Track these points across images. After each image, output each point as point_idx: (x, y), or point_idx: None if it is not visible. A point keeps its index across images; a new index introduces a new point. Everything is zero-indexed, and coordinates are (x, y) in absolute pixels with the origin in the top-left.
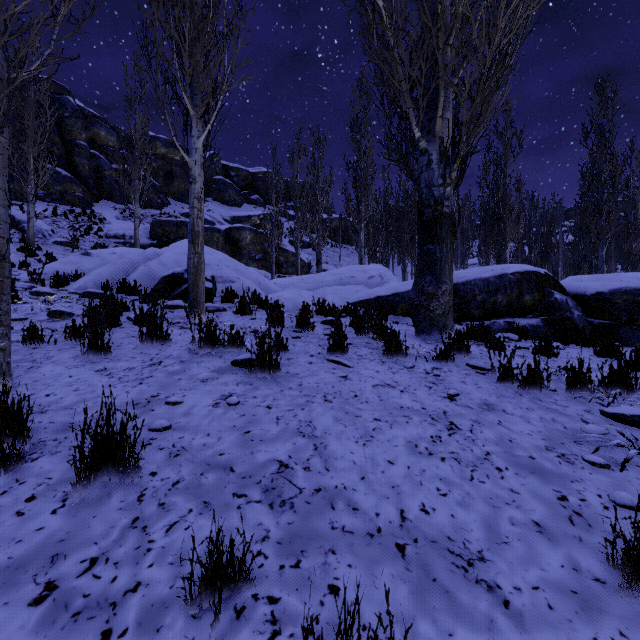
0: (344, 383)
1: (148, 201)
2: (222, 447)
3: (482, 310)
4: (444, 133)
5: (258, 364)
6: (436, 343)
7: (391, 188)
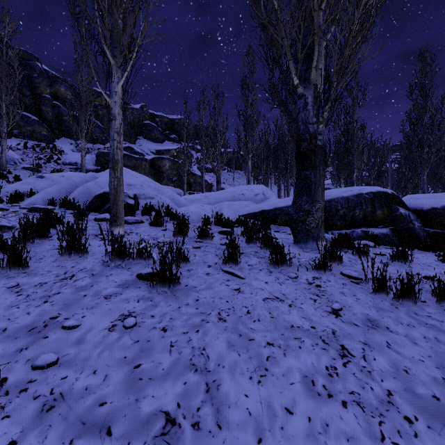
0: (237, 297)
1: (95, 138)
2: (105, 392)
3: (343, 221)
4: (317, 81)
5: (159, 279)
6: (312, 251)
7: (270, 130)
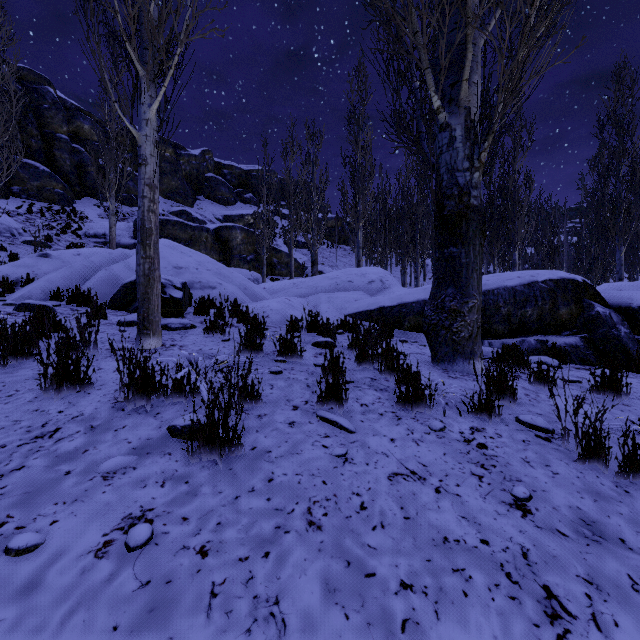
0: (342, 472)
1: (135, 199)
2: None
3: (507, 325)
4: (471, 102)
5: (204, 440)
6: (462, 377)
7: (389, 186)
